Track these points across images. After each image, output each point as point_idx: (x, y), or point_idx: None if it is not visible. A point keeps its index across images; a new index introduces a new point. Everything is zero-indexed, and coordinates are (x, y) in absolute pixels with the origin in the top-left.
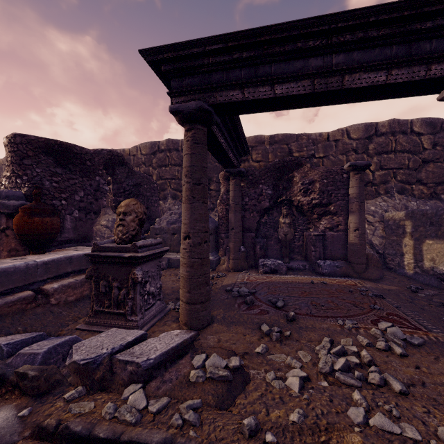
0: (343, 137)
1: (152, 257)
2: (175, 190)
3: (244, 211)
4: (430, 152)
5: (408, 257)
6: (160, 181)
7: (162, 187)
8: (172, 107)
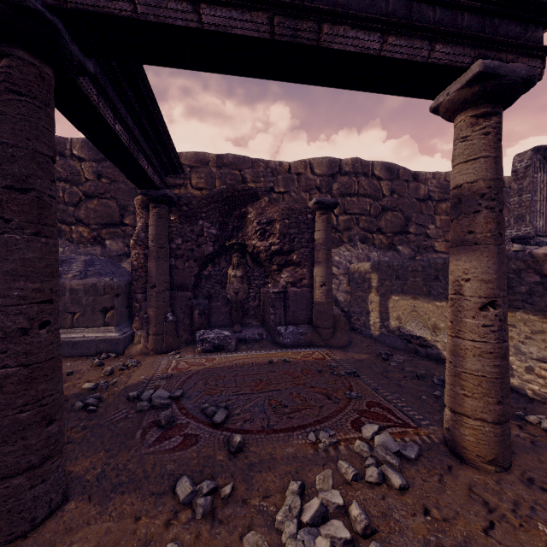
0: (306, 171)
1: None
2: (59, 221)
3: (175, 258)
4: (389, 200)
5: (374, 316)
6: None
7: None
8: None
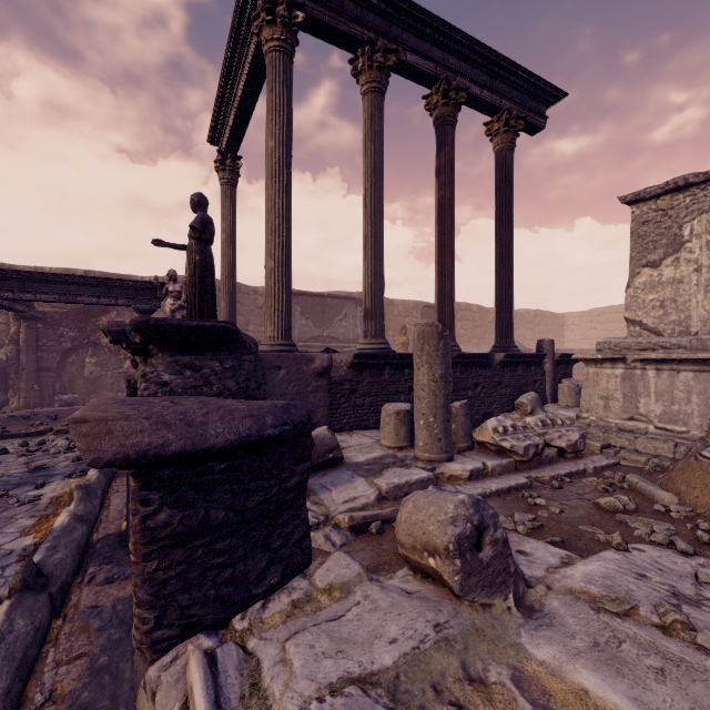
0: None
1: None
2: None
3: (42, 352)
4: None
5: None
6: None
7: None
8: None
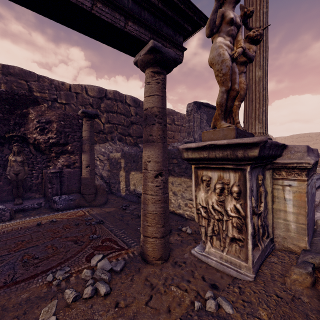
0: (82, 92)
1: None
2: None
3: None
4: (134, 118)
5: (122, 184)
6: None
7: None
8: None
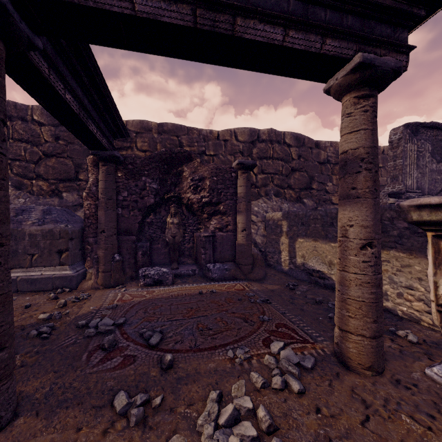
0: (231, 138)
1: None
2: (21, 176)
3: (122, 208)
4: (296, 163)
5: (284, 254)
6: None
7: None
8: None
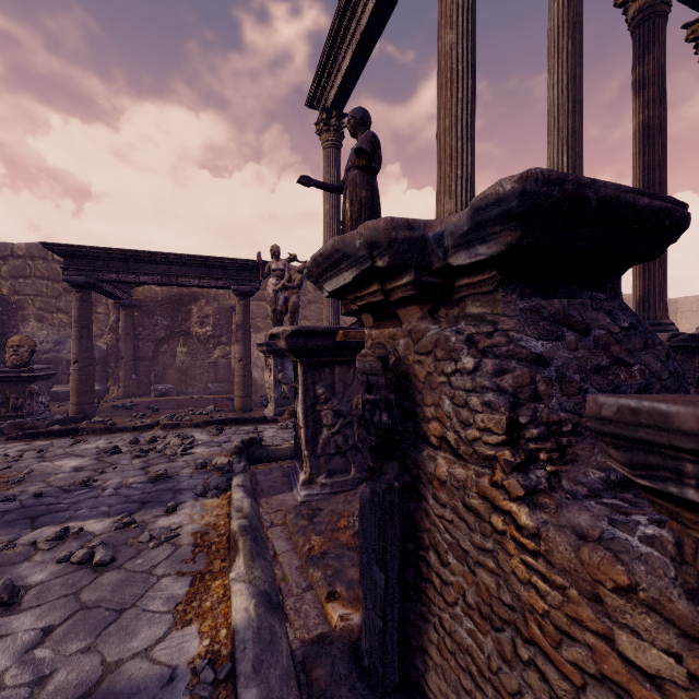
0: None
1: (44, 378)
2: (43, 310)
3: (138, 340)
4: (313, 296)
5: None
6: (16, 297)
7: (20, 305)
8: (65, 278)
